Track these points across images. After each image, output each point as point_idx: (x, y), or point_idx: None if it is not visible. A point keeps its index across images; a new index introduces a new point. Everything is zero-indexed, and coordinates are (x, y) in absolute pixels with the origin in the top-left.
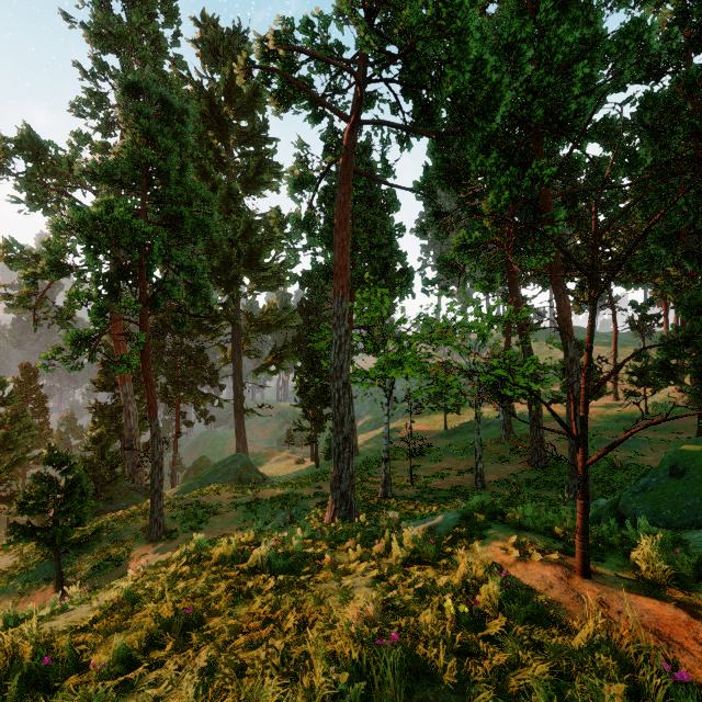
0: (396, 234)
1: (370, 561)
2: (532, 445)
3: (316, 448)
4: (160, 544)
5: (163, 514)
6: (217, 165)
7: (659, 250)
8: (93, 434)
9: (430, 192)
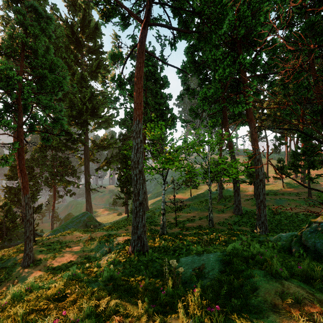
0: (167, 98)
1: (156, 319)
2: (235, 204)
3: (127, 207)
4: (29, 269)
5: (33, 250)
6: (76, 63)
7: (297, 106)
8: (1, 204)
9: (185, 76)
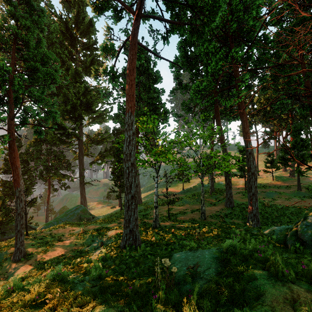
0: (160, 93)
1: None
2: (227, 197)
3: (121, 200)
4: (20, 264)
5: (24, 244)
6: (70, 59)
7: (287, 100)
8: None
9: (177, 71)
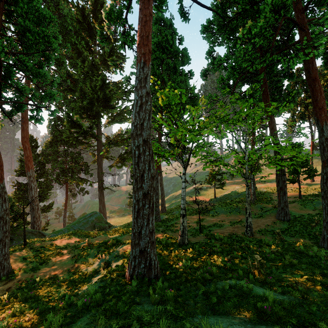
0: (188, 77)
1: None
2: (279, 206)
3: None
4: None
5: (9, 258)
6: (88, 51)
7: None
8: None
9: (211, 42)
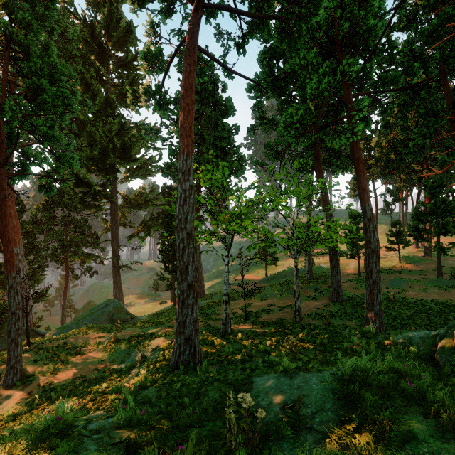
0: (233, 132)
1: None
2: (332, 286)
3: (174, 292)
4: (14, 391)
5: (21, 361)
6: (98, 81)
7: (425, 141)
8: None
9: (259, 97)
